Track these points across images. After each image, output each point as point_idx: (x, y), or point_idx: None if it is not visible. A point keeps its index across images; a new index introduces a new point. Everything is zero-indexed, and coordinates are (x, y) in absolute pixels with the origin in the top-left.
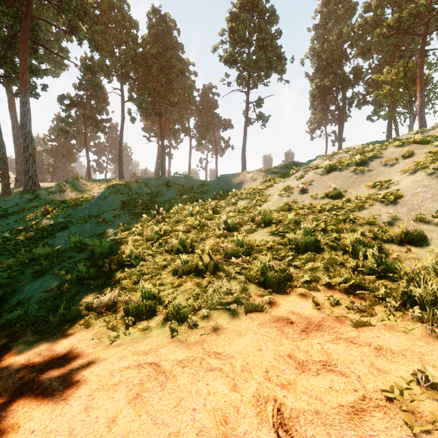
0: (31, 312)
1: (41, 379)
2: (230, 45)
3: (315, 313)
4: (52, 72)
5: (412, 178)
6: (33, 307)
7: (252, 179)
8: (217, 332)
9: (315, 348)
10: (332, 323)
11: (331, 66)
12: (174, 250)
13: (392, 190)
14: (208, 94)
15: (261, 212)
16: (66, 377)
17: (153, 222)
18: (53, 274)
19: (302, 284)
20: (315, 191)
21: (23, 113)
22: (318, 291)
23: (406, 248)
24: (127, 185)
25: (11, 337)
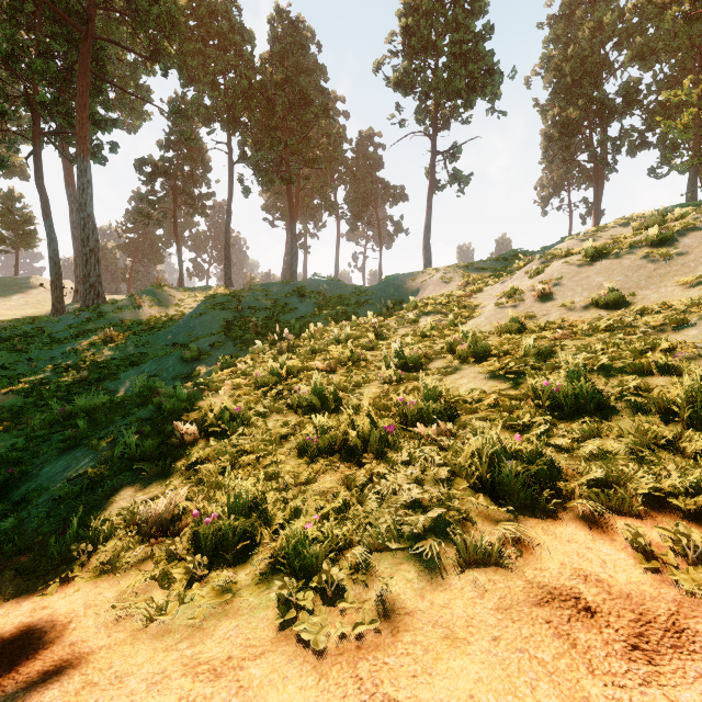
0: (32, 522)
1: None
2: (404, 58)
3: (648, 582)
4: (127, 126)
5: None
6: (38, 511)
7: (443, 281)
8: (391, 621)
9: None
10: None
11: (581, 85)
12: (304, 406)
13: None
14: (367, 147)
15: (466, 335)
16: None
17: (273, 354)
18: (87, 445)
19: (583, 492)
20: (568, 295)
21: (81, 186)
22: (632, 513)
23: None
24: (236, 295)
25: None
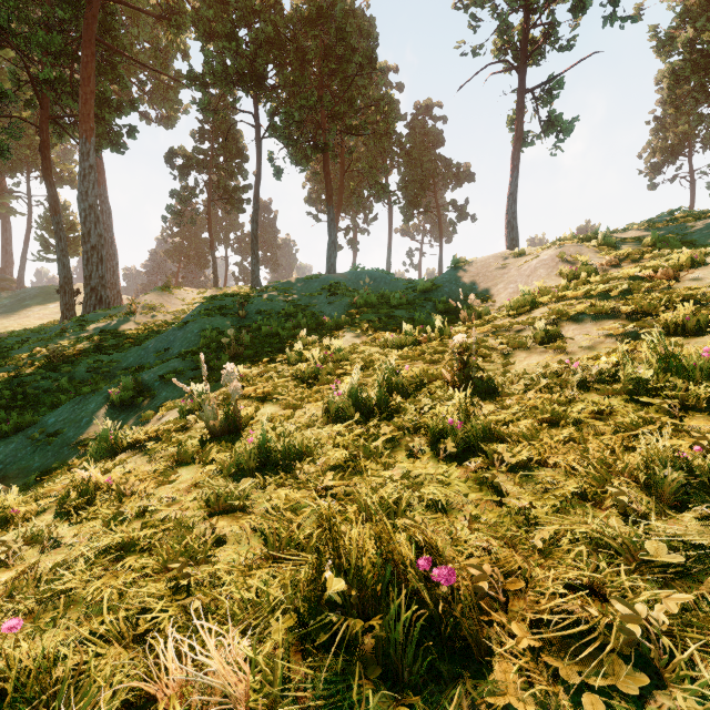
0: None
1: None
2: None
3: None
4: (163, 120)
5: None
6: None
7: (562, 260)
8: None
9: None
10: None
11: None
12: None
13: None
14: (424, 121)
15: None
16: None
17: None
18: None
19: None
20: None
21: (82, 172)
22: None
23: None
24: (244, 296)
25: None
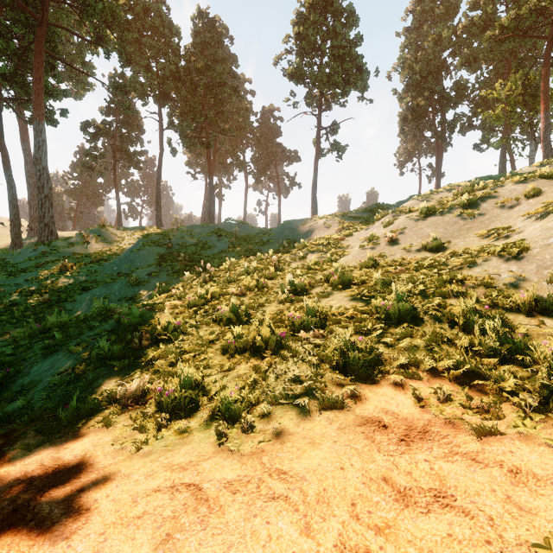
0: (37, 402)
1: (39, 504)
2: (296, 55)
3: (418, 412)
4: (74, 94)
5: (541, 224)
6: (39, 396)
7: (325, 226)
8: (281, 438)
9: (422, 467)
10: (443, 428)
11: (427, 81)
12: (225, 320)
13: (513, 240)
14: (268, 119)
15: (337, 269)
16: (72, 502)
17: (198, 281)
18: (67, 350)
19: (396, 369)
20: (408, 241)
21: (37, 144)
22: (419, 379)
23: (539, 320)
24: (166, 235)
25: (8, 437)
